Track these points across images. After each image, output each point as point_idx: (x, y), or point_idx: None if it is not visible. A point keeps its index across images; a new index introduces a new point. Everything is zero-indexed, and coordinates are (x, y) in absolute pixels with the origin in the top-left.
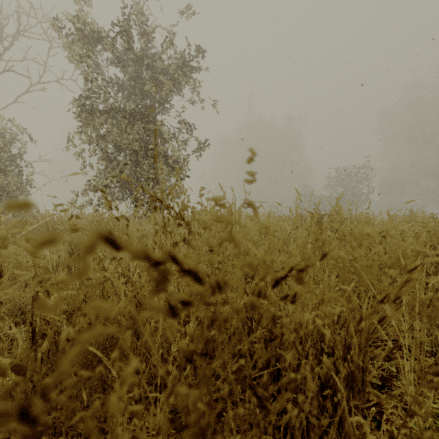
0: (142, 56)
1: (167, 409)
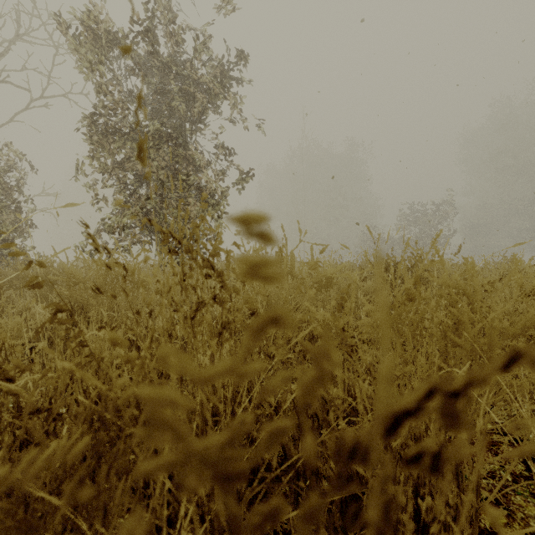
0: (169, 63)
1: None
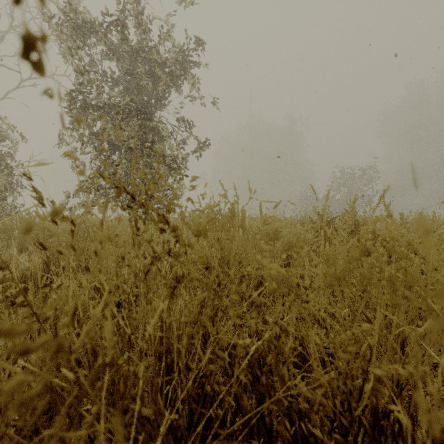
0: (137, 48)
1: None
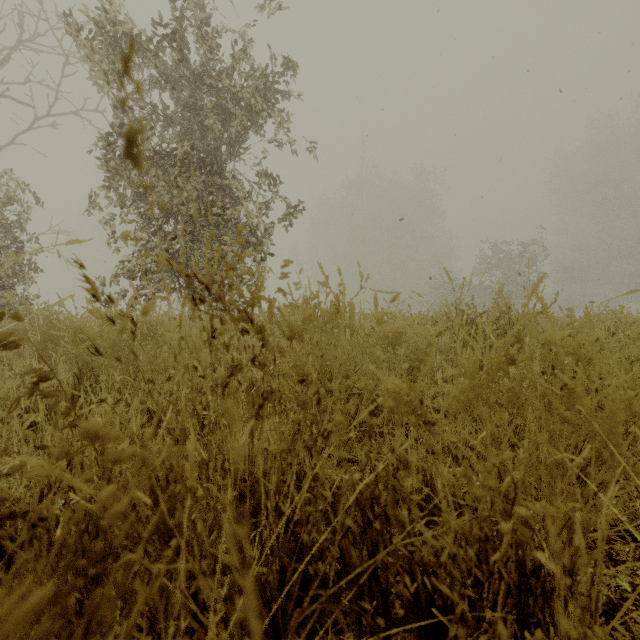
0: (201, 73)
1: None
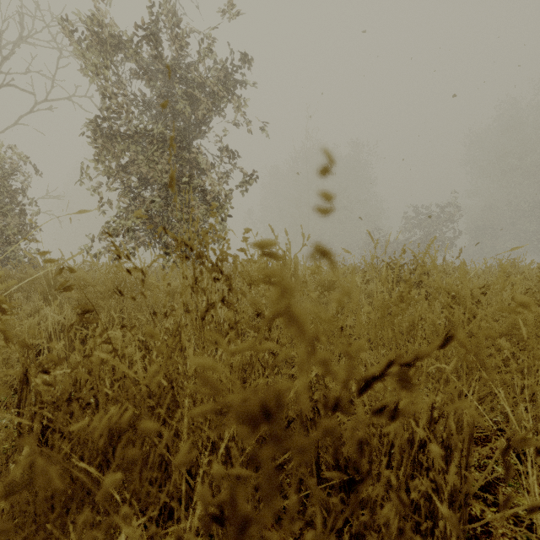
0: (173, 67)
1: (199, 528)
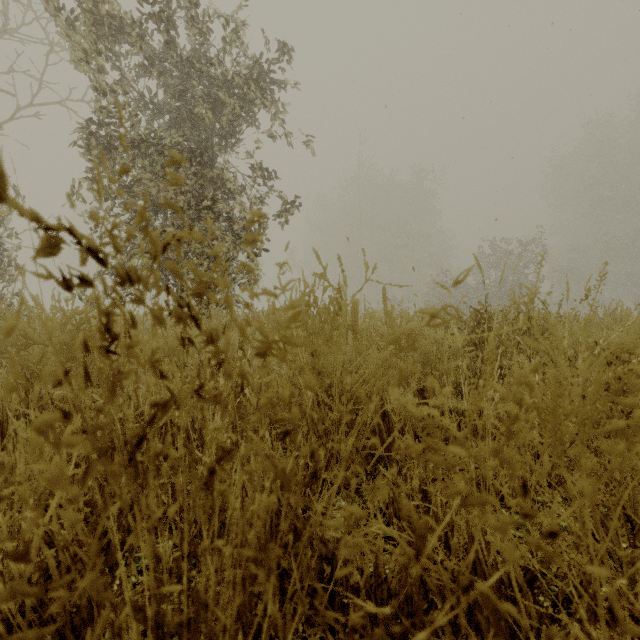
0: (191, 58)
1: None
